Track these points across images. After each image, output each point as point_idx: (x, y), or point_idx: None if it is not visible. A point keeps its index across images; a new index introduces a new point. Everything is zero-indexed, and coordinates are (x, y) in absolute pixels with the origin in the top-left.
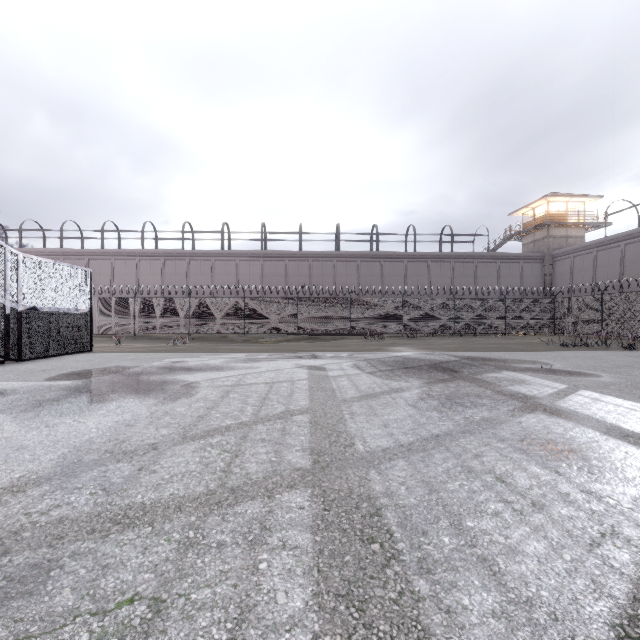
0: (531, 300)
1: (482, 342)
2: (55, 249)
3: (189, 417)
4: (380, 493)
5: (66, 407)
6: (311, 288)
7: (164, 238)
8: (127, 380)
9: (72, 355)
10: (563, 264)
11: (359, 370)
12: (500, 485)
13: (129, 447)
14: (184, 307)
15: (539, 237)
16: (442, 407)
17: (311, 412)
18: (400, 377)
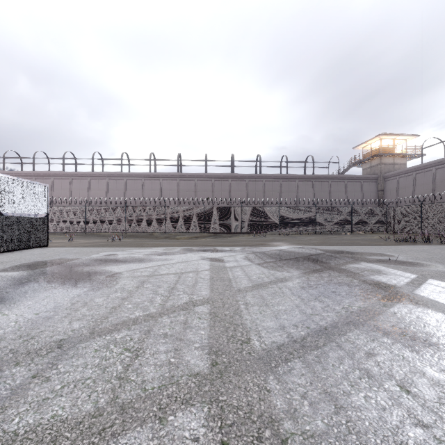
0: (370, 208)
1: (337, 238)
2: (29, 171)
3: (104, 308)
4: (282, 412)
5: (0, 298)
6: (213, 200)
7: (108, 164)
8: (64, 271)
9: (31, 249)
10: (391, 183)
11: (249, 261)
12: (407, 397)
13: (35, 345)
14: (121, 213)
15: (374, 164)
16: (322, 297)
17: (211, 302)
18: (282, 268)
